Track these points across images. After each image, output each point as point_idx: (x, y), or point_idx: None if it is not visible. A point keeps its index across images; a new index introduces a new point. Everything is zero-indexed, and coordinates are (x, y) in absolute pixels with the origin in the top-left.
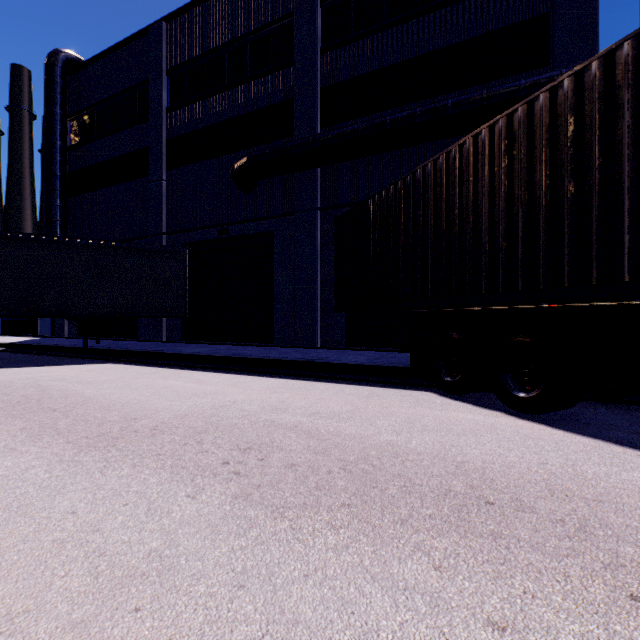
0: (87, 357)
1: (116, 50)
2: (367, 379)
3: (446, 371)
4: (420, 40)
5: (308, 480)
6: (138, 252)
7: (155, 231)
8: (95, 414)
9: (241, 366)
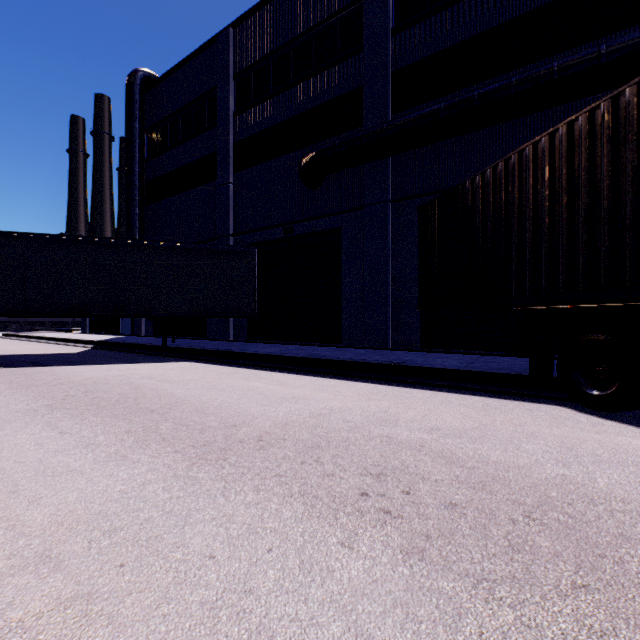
0: (166, 355)
1: (187, 63)
2: (470, 387)
3: (586, 382)
4: (511, 2)
5: (491, 533)
6: (211, 253)
7: (223, 233)
8: (193, 418)
9: (318, 368)
